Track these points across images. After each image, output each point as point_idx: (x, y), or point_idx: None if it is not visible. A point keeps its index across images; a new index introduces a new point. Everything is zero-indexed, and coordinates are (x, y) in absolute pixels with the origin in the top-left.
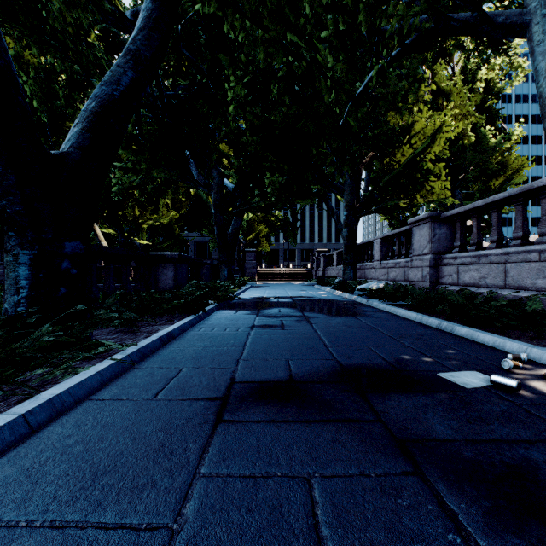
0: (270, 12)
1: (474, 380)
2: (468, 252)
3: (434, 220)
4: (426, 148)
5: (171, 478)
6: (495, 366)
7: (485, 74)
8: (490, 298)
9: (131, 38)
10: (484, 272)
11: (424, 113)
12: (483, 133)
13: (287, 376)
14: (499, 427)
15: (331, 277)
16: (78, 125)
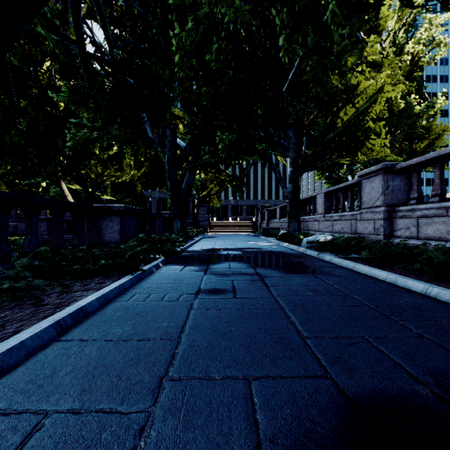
0: None
1: None
2: (429, 203)
3: (388, 172)
4: (367, 107)
5: None
6: None
7: (411, 48)
8: None
9: None
10: None
11: (366, 74)
12: (410, 101)
13: None
14: None
15: (275, 229)
16: None
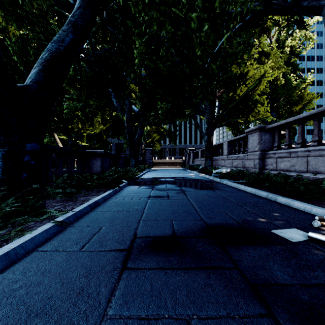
0: (160, 1)
1: (297, 236)
2: (283, 150)
3: (261, 130)
4: (255, 86)
5: (85, 320)
6: (308, 225)
7: (290, 43)
8: (297, 178)
9: (72, 14)
10: (293, 162)
11: (254, 65)
12: (289, 78)
13: (171, 232)
14: (322, 273)
15: (197, 165)
16: (36, 68)
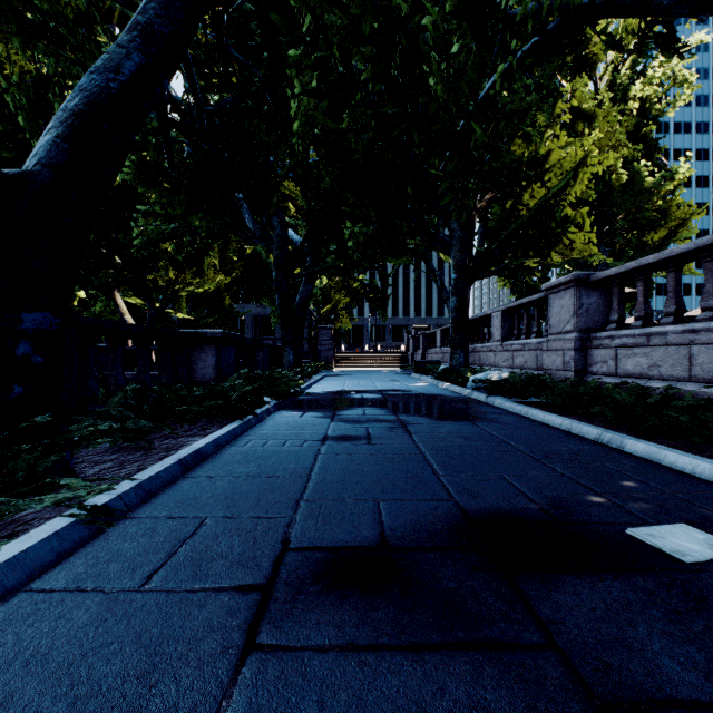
0: None
1: (693, 545)
2: (631, 329)
3: (581, 284)
4: (564, 186)
5: None
6: (712, 513)
7: (639, 91)
8: (668, 395)
9: (141, 7)
10: (656, 358)
11: (562, 139)
12: (637, 170)
13: (376, 535)
14: None
15: (433, 363)
16: (50, 132)
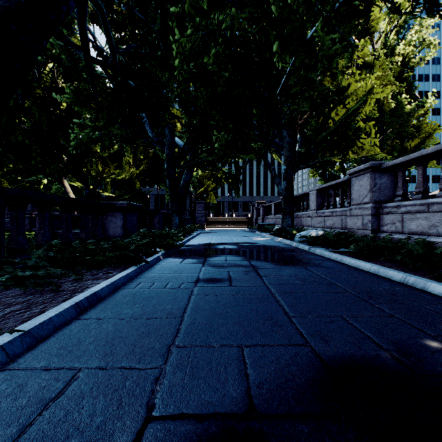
0: None
1: None
2: (413, 200)
3: (375, 170)
4: (358, 107)
5: None
6: None
7: (402, 50)
8: None
9: None
10: (434, 220)
11: (357, 76)
12: (400, 100)
13: (243, 395)
14: None
15: (270, 225)
16: None
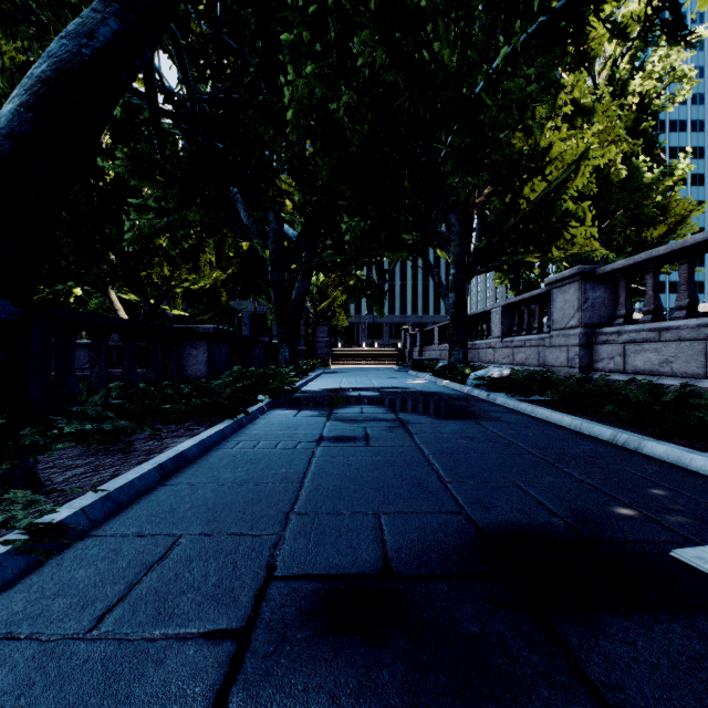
0: None
1: None
2: (640, 323)
3: (586, 278)
4: (565, 180)
5: None
6: None
7: (638, 86)
8: (683, 393)
9: None
10: (668, 354)
11: (563, 132)
12: (636, 165)
13: (378, 559)
14: None
15: (431, 360)
16: (13, 100)
